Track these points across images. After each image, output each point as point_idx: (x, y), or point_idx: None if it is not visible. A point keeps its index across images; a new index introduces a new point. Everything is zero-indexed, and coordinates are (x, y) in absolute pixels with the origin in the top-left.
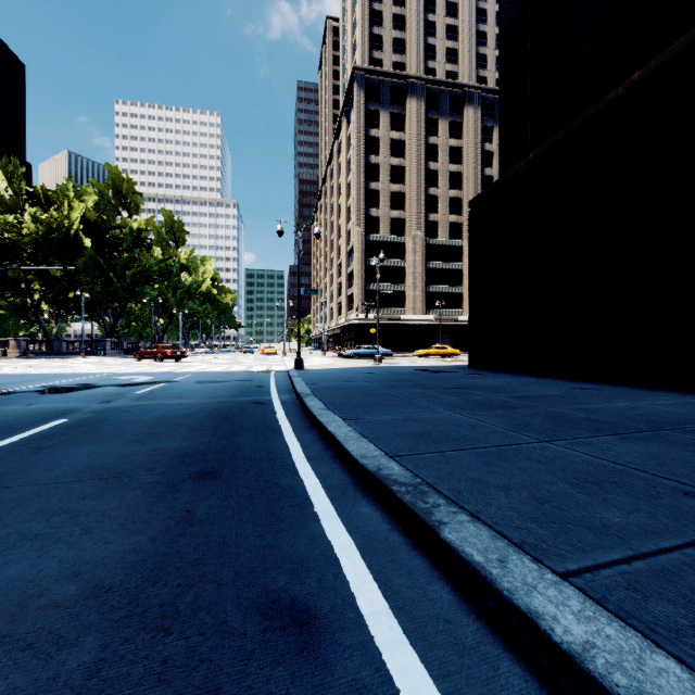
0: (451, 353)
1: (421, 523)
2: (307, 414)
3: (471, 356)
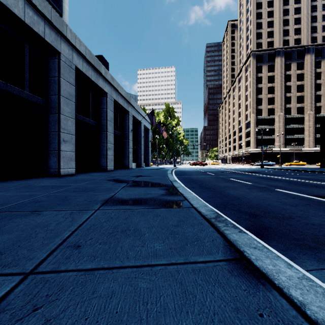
0: (302, 164)
1: None
2: (302, 171)
3: (321, 164)
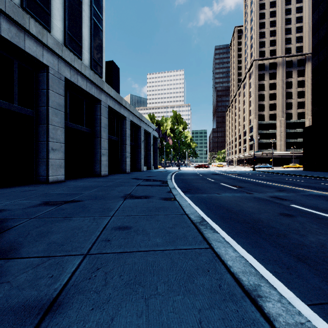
0: (298, 167)
1: (294, 174)
2: (276, 173)
3: (304, 167)
